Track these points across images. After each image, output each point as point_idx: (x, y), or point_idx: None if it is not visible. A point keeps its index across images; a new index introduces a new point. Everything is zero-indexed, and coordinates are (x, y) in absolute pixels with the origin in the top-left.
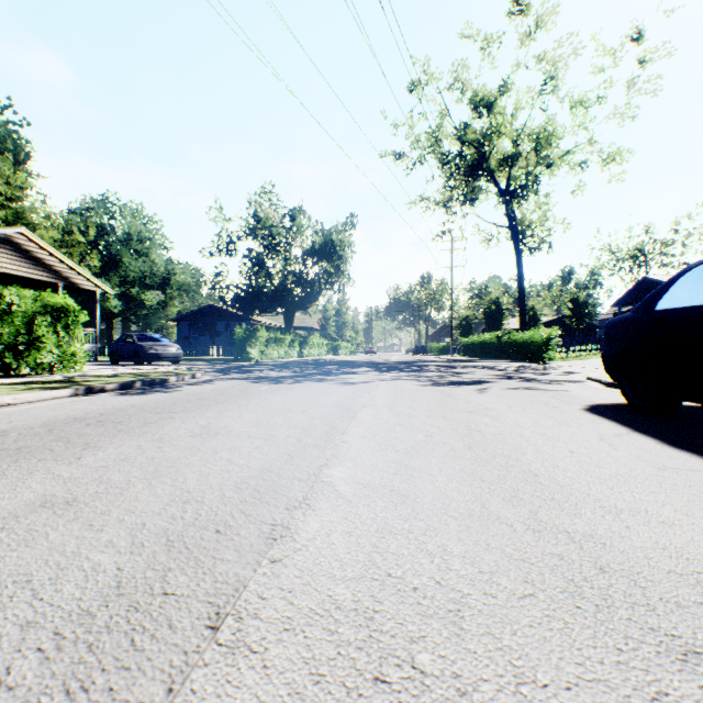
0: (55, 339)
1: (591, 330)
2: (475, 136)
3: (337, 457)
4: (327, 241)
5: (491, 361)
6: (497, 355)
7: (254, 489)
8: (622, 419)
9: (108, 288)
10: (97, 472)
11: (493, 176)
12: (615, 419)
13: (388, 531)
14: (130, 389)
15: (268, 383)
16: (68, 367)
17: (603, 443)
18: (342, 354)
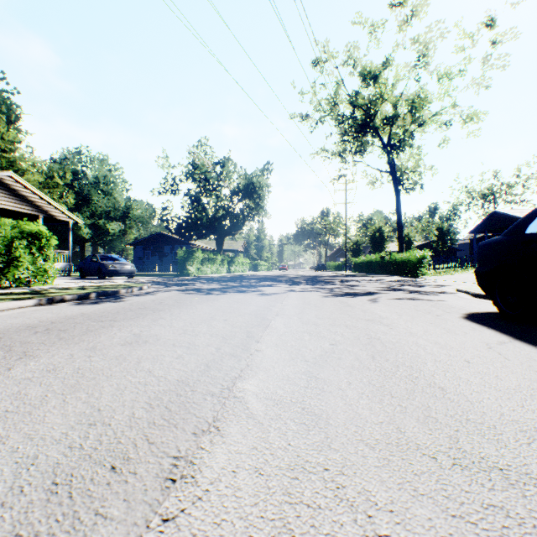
0: (30, 259)
1: (452, 252)
2: (363, 101)
3: (251, 367)
4: (249, 183)
5: (377, 276)
6: (380, 271)
7: (165, 407)
8: (499, 327)
9: (78, 219)
10: (18, 386)
11: (378, 132)
12: (493, 327)
13: (301, 467)
14: (86, 299)
15: (200, 294)
16: (41, 281)
17: (493, 351)
18: (260, 270)
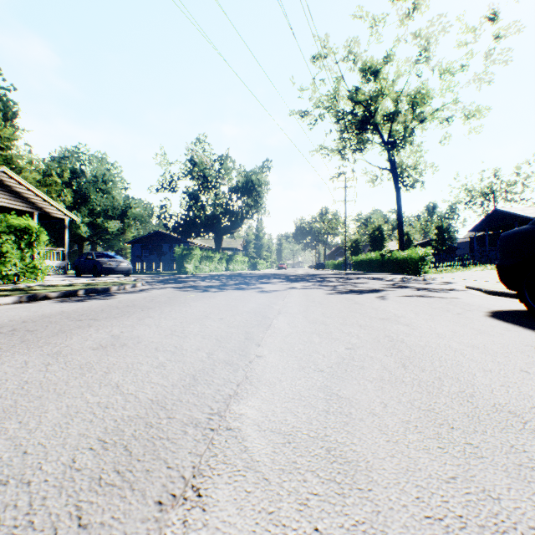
0: (18, 255)
1: (452, 250)
2: (364, 97)
3: (251, 381)
4: (248, 180)
5: (378, 274)
6: (381, 269)
7: (124, 447)
8: None
9: (74, 216)
10: None
11: (378, 129)
12: (529, 326)
13: None
14: (73, 296)
15: (196, 292)
16: (30, 278)
17: None
18: (259, 269)
